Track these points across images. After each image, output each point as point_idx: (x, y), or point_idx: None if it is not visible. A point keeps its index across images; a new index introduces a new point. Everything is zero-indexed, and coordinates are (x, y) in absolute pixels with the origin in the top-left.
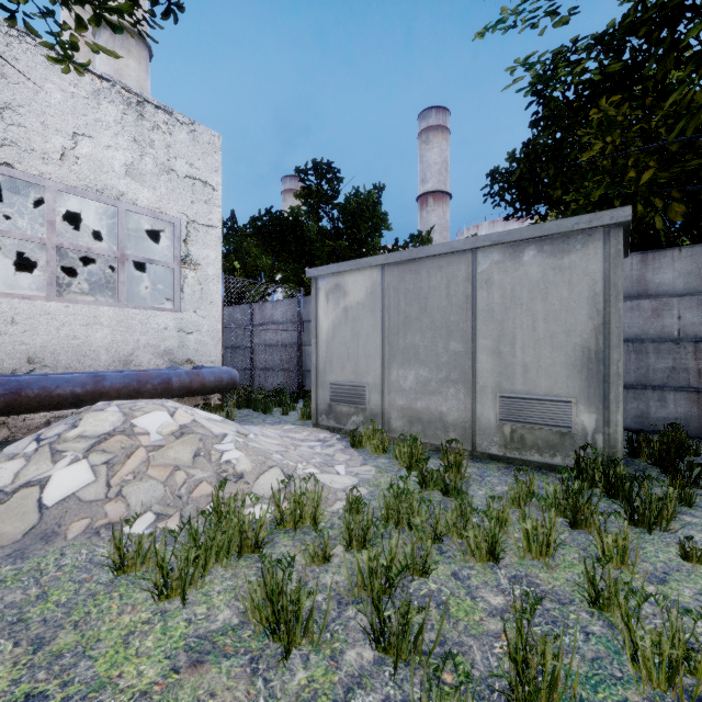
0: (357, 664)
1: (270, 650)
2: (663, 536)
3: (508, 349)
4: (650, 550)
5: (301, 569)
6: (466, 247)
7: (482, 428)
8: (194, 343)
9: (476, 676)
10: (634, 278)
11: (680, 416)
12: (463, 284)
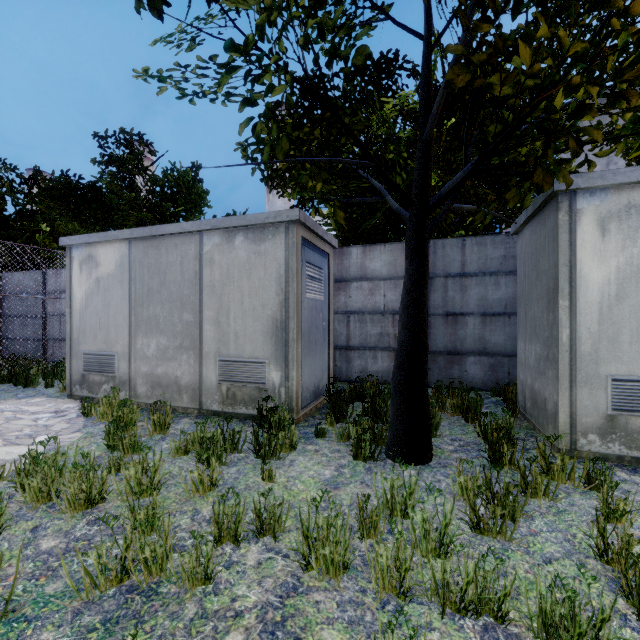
0: None
1: None
2: (273, 464)
3: (225, 319)
4: (250, 476)
5: None
6: (193, 229)
7: (207, 388)
8: None
9: None
10: (359, 264)
11: (385, 369)
12: (193, 262)
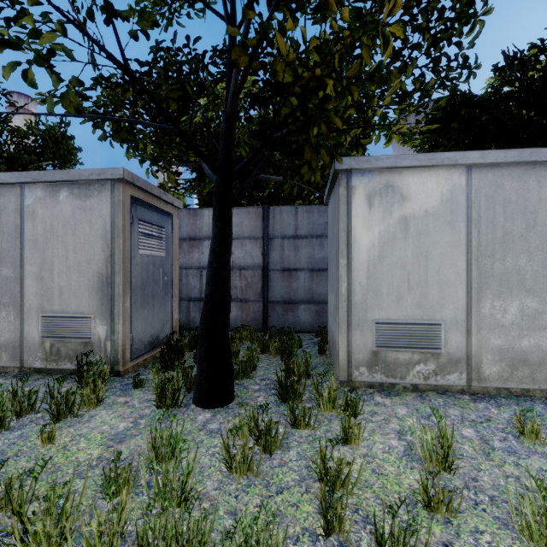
0: None
1: None
2: (67, 422)
3: (48, 274)
4: (30, 440)
5: None
6: (12, 180)
7: (28, 345)
8: None
9: None
10: (210, 225)
11: (233, 317)
12: (13, 215)
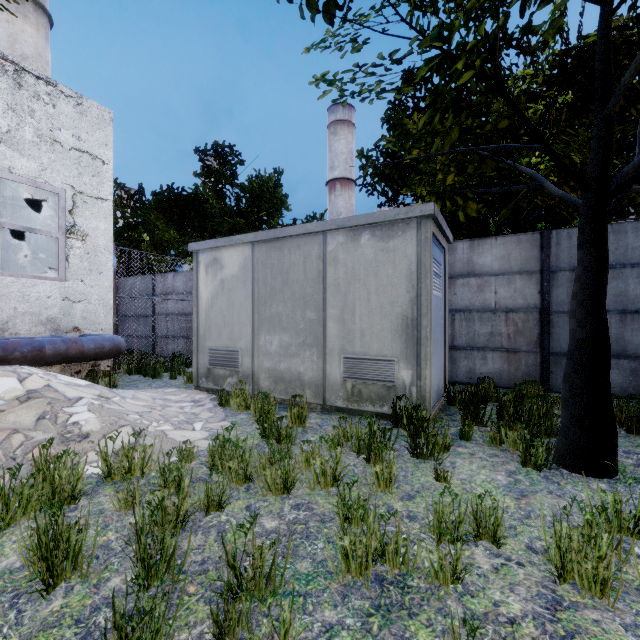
0: (116, 588)
1: (38, 586)
2: (433, 464)
3: (350, 317)
4: (418, 475)
5: (109, 515)
6: (318, 229)
7: (330, 385)
8: (81, 312)
9: (217, 585)
10: (465, 260)
11: (496, 371)
12: (316, 261)
